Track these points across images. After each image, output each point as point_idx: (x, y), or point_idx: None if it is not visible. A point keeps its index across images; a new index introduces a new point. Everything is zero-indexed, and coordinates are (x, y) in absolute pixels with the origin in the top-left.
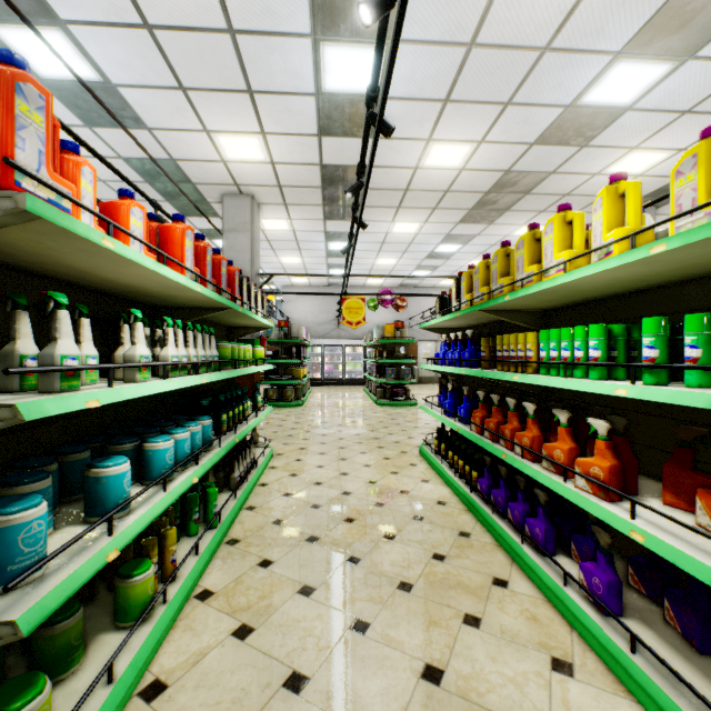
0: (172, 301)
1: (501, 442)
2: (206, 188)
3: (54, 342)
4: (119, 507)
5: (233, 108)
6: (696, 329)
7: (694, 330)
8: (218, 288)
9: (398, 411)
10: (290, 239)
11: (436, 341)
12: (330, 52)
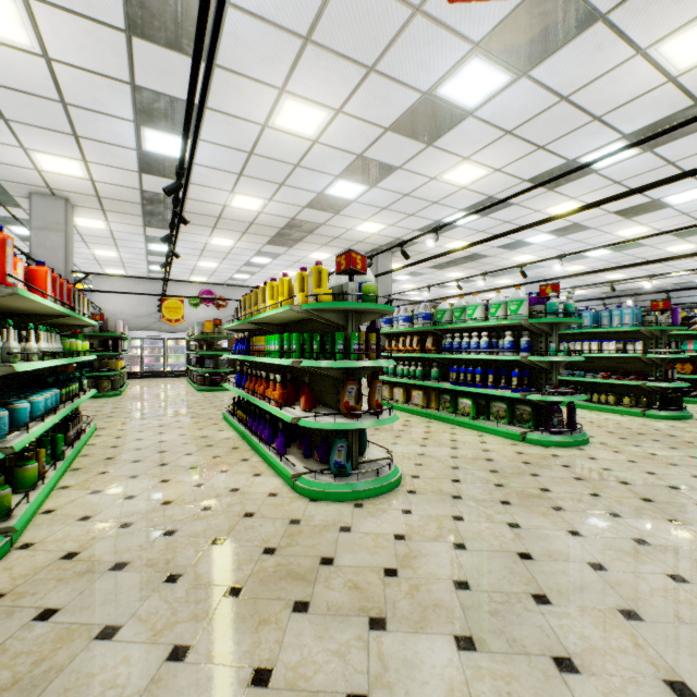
0: (28, 312)
1: (255, 395)
2: (11, 184)
3: (9, 342)
4: (31, 421)
5: (57, 141)
6: (295, 339)
7: (294, 339)
8: (64, 303)
9: (215, 394)
10: (106, 236)
11: None
12: (150, 133)
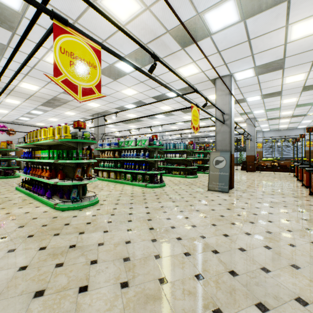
0: None
1: (36, 176)
2: None
3: None
4: None
5: None
6: (55, 152)
7: (55, 152)
8: None
9: (8, 180)
10: None
11: None
12: None
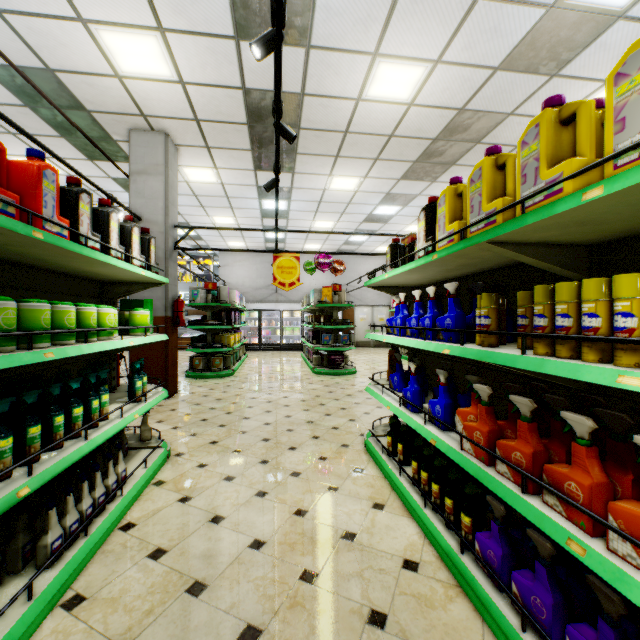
0: None
1: (551, 501)
2: (106, 119)
3: None
4: None
5: None
6: None
7: None
8: None
9: (336, 381)
10: (220, 194)
11: (372, 306)
12: None
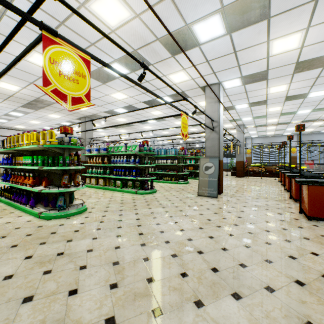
0: None
1: (17, 183)
2: None
3: None
4: None
5: None
6: (40, 158)
7: (40, 158)
8: None
9: None
10: None
11: None
12: None
